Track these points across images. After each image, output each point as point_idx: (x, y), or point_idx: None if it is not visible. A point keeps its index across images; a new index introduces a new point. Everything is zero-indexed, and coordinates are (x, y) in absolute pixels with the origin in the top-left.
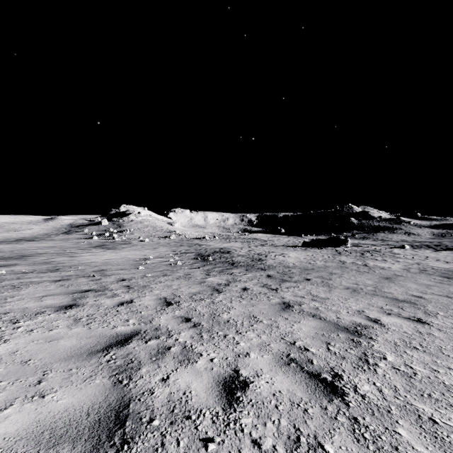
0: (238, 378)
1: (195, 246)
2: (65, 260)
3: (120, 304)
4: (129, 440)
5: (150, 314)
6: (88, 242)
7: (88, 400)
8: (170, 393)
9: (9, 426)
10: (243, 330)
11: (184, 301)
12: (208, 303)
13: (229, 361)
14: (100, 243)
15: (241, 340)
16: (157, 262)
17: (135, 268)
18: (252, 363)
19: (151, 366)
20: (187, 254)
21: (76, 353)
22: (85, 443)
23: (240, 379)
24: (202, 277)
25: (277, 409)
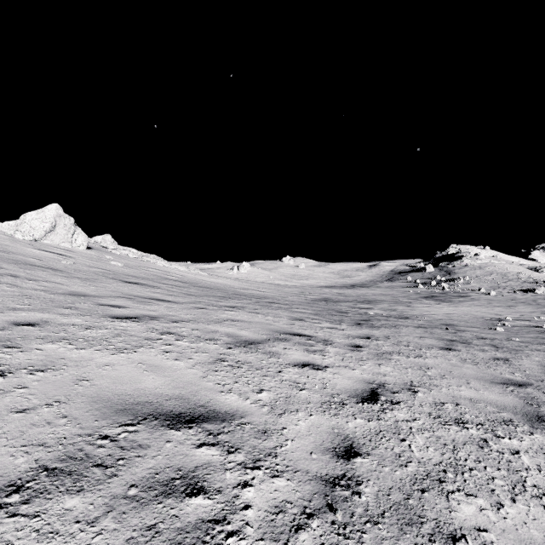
0: None
1: None
2: (405, 309)
3: (495, 358)
4: None
5: (537, 375)
6: (414, 291)
7: (510, 403)
8: None
9: (468, 393)
10: None
11: None
12: None
13: None
14: (428, 294)
15: None
16: (520, 326)
17: (490, 328)
18: None
19: None
20: None
21: (480, 378)
22: (521, 417)
23: None
24: None
25: None
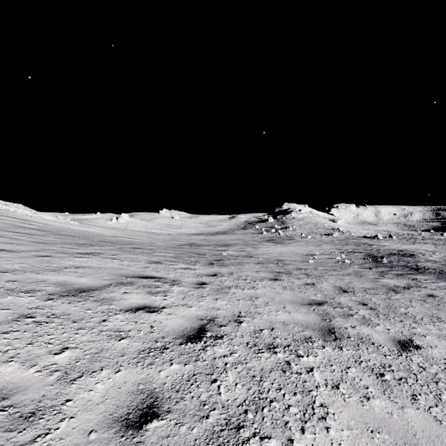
0: (412, 342)
1: (363, 246)
2: (251, 249)
3: (306, 284)
4: (339, 338)
5: (331, 294)
6: (260, 236)
7: (311, 320)
8: (357, 333)
9: (283, 317)
10: (422, 322)
11: (358, 292)
12: (383, 298)
13: (404, 334)
14: (269, 238)
15: (418, 327)
16: (324, 259)
17: (305, 261)
18: (427, 341)
19: (341, 319)
20: (355, 253)
21: (294, 302)
22: (318, 332)
23: (413, 344)
24: (375, 277)
25: (445, 364)
